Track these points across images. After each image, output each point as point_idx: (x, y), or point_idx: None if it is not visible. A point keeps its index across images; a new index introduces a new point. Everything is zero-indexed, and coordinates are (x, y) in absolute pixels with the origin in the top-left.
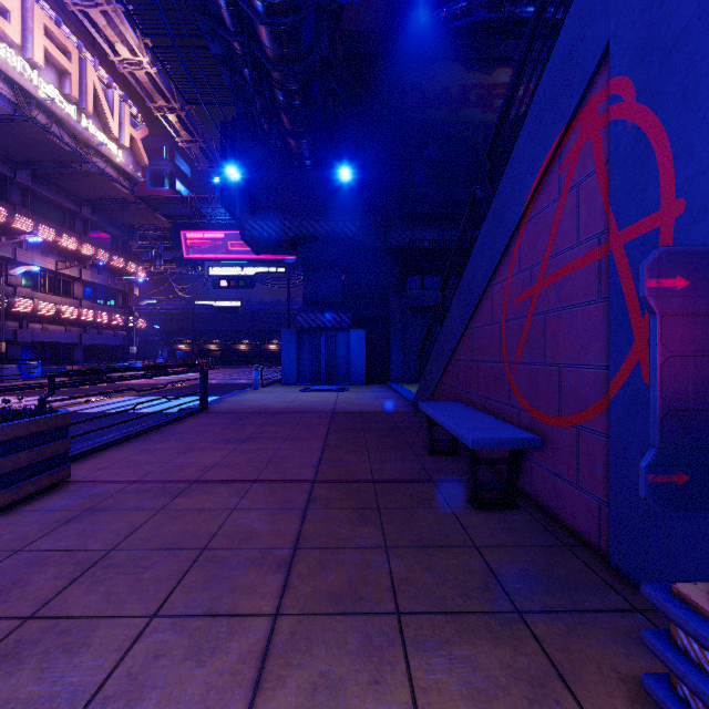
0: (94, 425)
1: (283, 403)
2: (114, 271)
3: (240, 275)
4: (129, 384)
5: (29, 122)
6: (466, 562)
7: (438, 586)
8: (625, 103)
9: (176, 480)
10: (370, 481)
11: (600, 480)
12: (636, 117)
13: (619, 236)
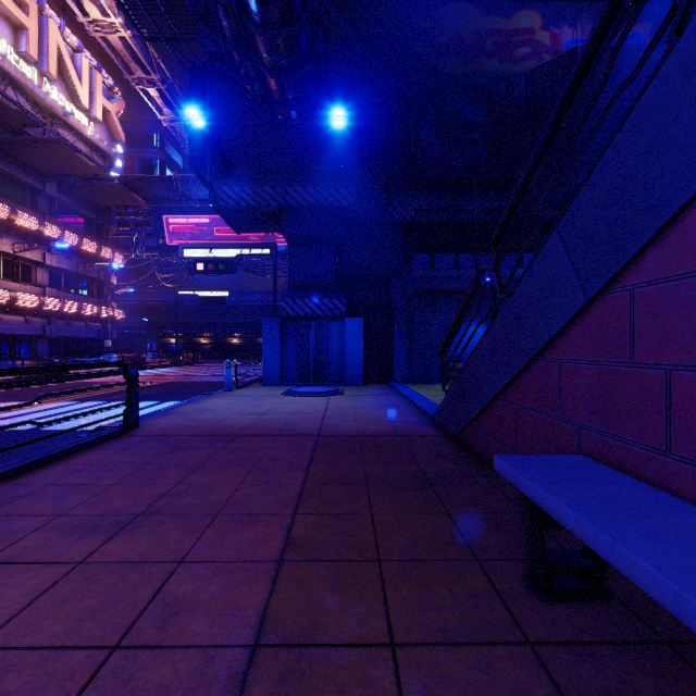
0: None
1: (250, 416)
2: (87, 257)
3: (219, 257)
4: (87, 383)
5: None
6: None
7: None
8: None
9: None
10: None
11: None
12: None
13: None
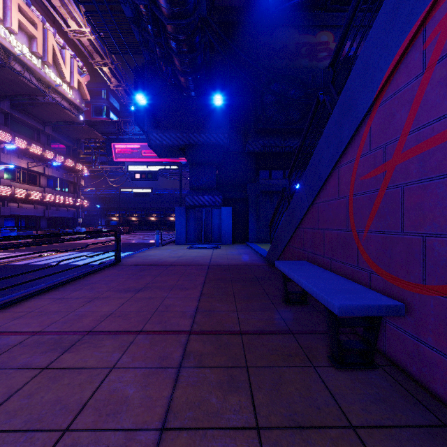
0: (36, 275)
1: (174, 258)
2: (67, 169)
3: (149, 171)
4: (74, 243)
5: (6, 67)
6: None
7: None
8: None
9: (73, 331)
10: (238, 332)
11: None
12: None
13: None
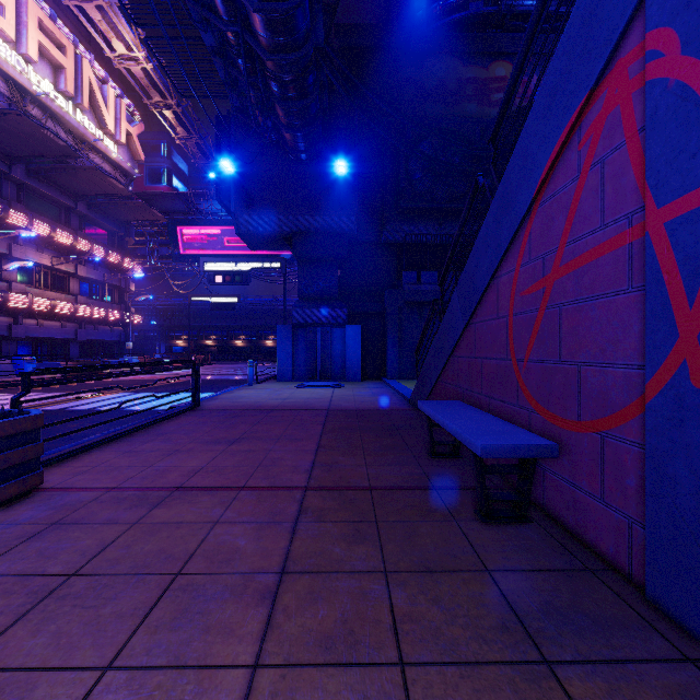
0: (82, 424)
1: (277, 400)
2: (110, 267)
3: (236, 270)
4: (123, 380)
5: (22, 116)
6: (479, 591)
7: (447, 625)
8: (666, 58)
9: (157, 487)
10: (367, 488)
11: (632, 496)
12: (681, 73)
13: (658, 214)
